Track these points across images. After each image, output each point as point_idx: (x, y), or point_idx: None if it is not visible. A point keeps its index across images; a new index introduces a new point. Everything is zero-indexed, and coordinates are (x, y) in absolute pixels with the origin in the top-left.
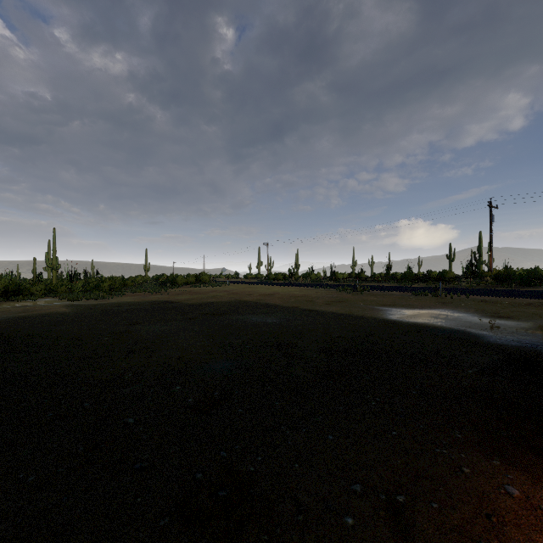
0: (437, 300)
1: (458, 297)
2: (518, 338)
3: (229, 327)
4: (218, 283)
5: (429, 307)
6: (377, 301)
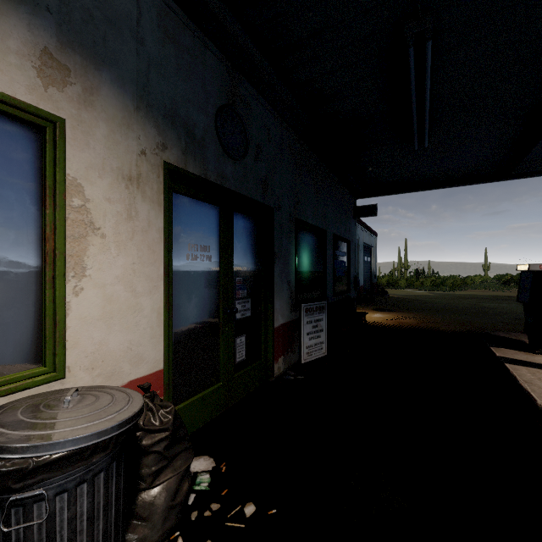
0: None
1: None
2: None
3: None
4: None
5: None
6: None
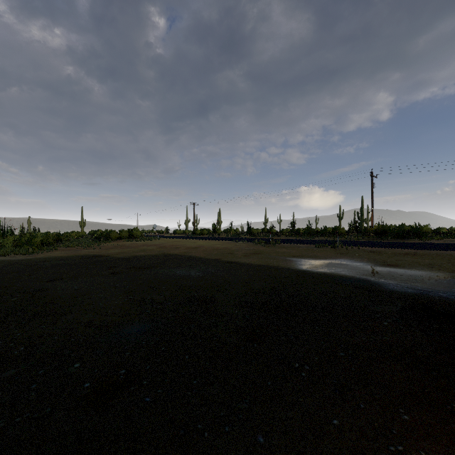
0: (336, 251)
1: (351, 248)
2: (411, 285)
3: (153, 282)
4: (149, 238)
5: (331, 257)
6: (288, 253)
